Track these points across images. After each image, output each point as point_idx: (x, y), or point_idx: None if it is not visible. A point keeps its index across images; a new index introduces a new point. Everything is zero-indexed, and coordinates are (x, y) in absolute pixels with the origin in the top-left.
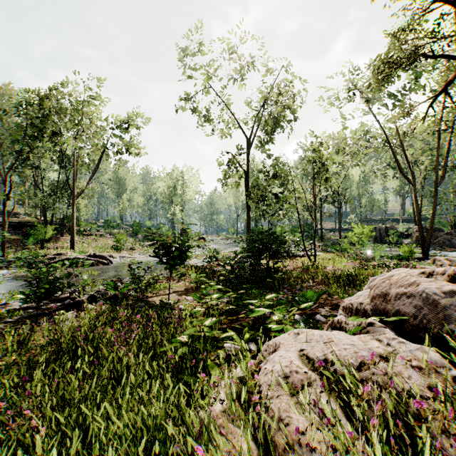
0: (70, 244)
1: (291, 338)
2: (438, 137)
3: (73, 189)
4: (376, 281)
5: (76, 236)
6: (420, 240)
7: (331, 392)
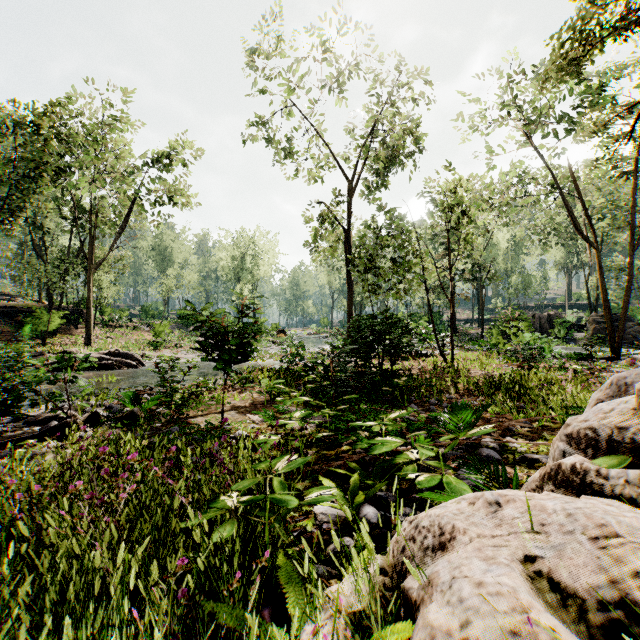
0: (85, 338)
1: (481, 517)
2: (635, 176)
3: (90, 257)
4: None
5: (98, 329)
6: (608, 331)
7: None
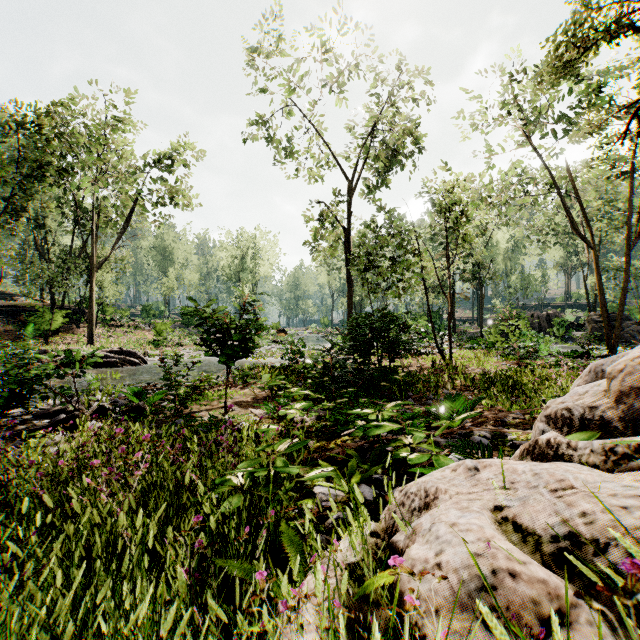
0: (88, 336)
1: (461, 480)
2: (631, 176)
3: (92, 257)
4: (620, 363)
5: (99, 328)
6: (604, 330)
7: (617, 634)
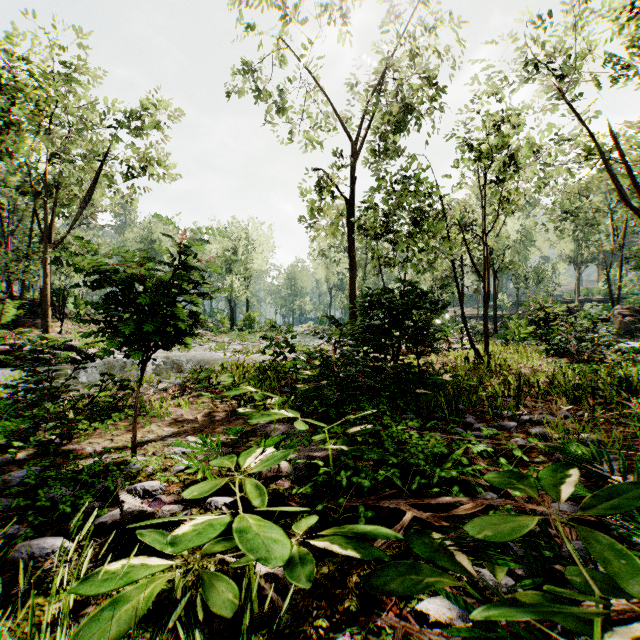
0: (42, 330)
1: None
2: None
3: (46, 235)
4: None
5: (70, 323)
6: None
7: None
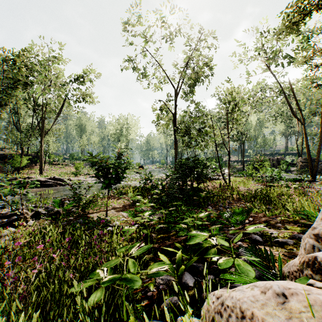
0: (39, 170)
1: (273, 306)
2: None
3: (42, 128)
4: None
5: (47, 165)
6: (309, 167)
7: None
